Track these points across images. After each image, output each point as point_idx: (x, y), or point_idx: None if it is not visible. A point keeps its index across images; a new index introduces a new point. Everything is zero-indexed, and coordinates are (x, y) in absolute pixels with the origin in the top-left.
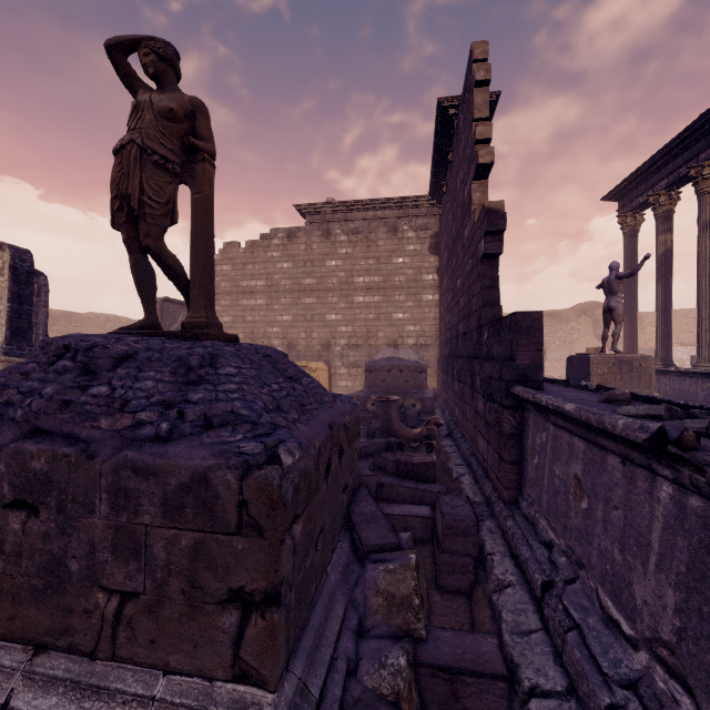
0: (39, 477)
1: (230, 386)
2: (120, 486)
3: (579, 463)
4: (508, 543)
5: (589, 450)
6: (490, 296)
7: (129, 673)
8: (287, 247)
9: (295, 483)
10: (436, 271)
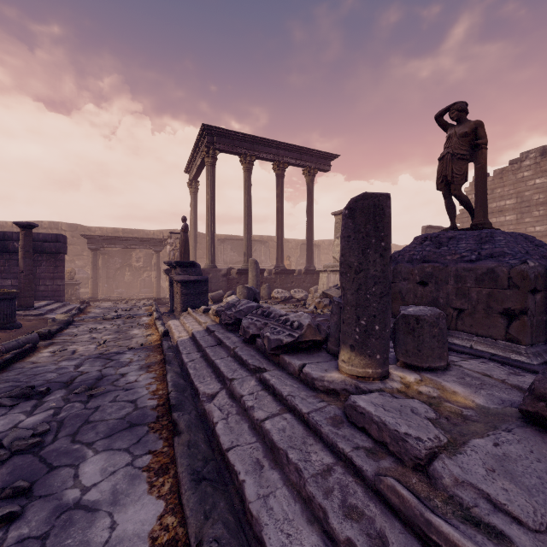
0: (428, 274)
1: (500, 243)
2: (458, 275)
3: None
4: None
5: None
6: None
7: (462, 334)
8: (540, 164)
9: (535, 274)
10: None
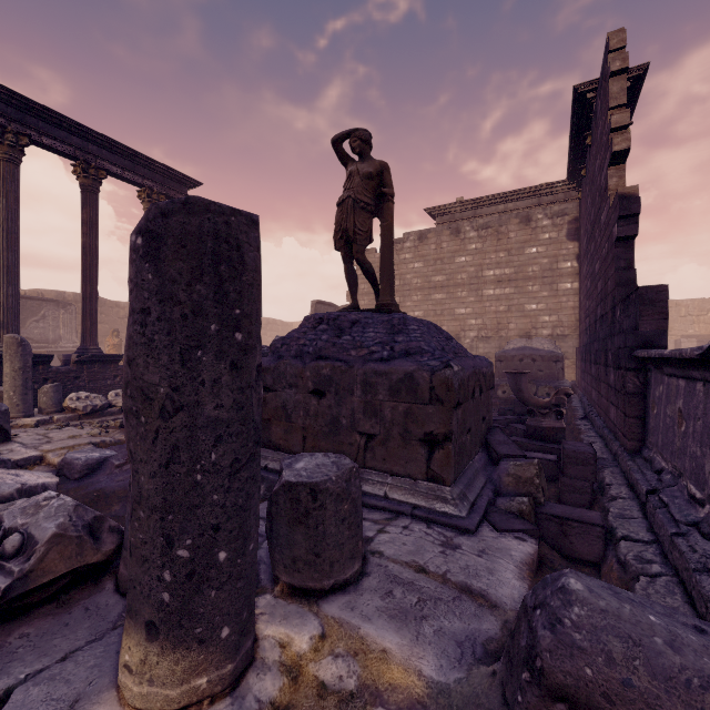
0: (326, 378)
1: (416, 335)
2: (367, 381)
3: (681, 398)
4: (627, 478)
5: (687, 386)
6: (625, 277)
7: (373, 474)
8: (418, 249)
9: (459, 382)
10: (575, 257)
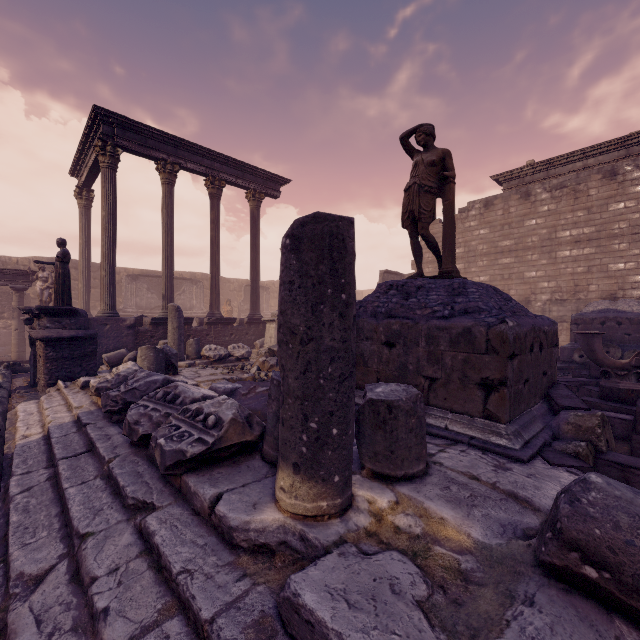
0: (396, 332)
1: (474, 296)
2: (430, 335)
3: None
4: None
5: None
6: None
7: (435, 410)
8: (484, 216)
9: (514, 336)
10: None
